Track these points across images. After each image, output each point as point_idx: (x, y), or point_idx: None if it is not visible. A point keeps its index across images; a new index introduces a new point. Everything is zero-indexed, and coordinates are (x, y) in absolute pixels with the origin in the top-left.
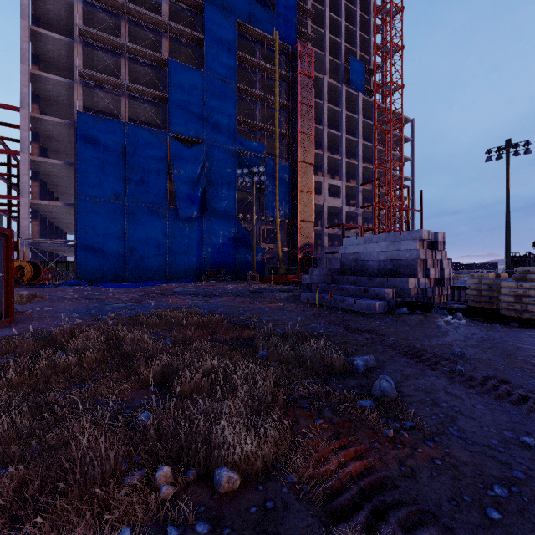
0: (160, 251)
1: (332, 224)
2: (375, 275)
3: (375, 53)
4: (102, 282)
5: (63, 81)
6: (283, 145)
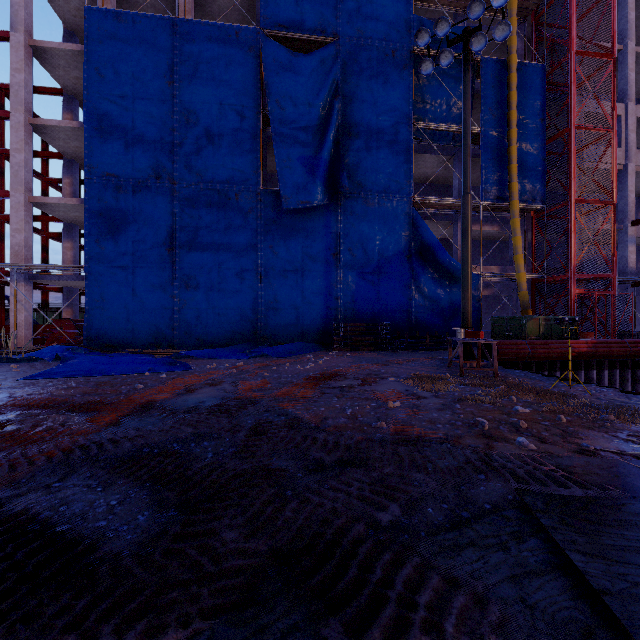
0: (243, 283)
1: None
2: None
3: None
4: (114, 351)
5: None
6: (522, 39)
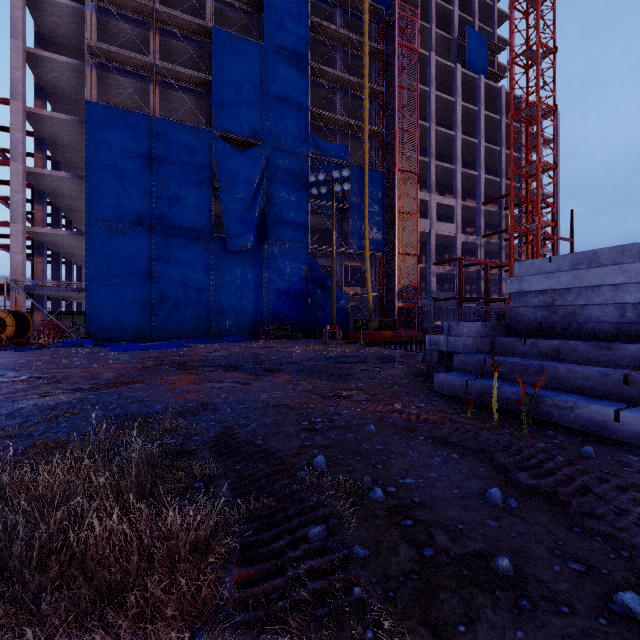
0: (201, 297)
1: (440, 260)
2: (608, 337)
3: (512, 5)
4: (117, 342)
5: (71, 63)
6: (374, 150)
